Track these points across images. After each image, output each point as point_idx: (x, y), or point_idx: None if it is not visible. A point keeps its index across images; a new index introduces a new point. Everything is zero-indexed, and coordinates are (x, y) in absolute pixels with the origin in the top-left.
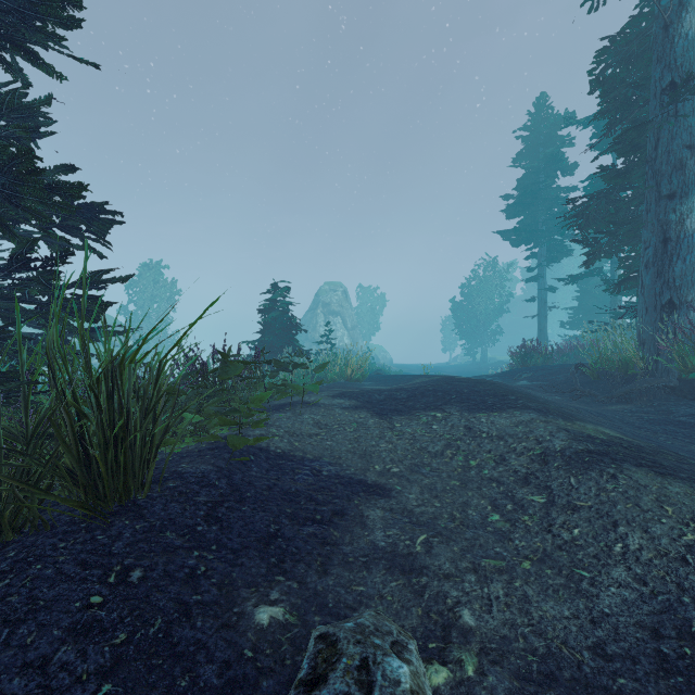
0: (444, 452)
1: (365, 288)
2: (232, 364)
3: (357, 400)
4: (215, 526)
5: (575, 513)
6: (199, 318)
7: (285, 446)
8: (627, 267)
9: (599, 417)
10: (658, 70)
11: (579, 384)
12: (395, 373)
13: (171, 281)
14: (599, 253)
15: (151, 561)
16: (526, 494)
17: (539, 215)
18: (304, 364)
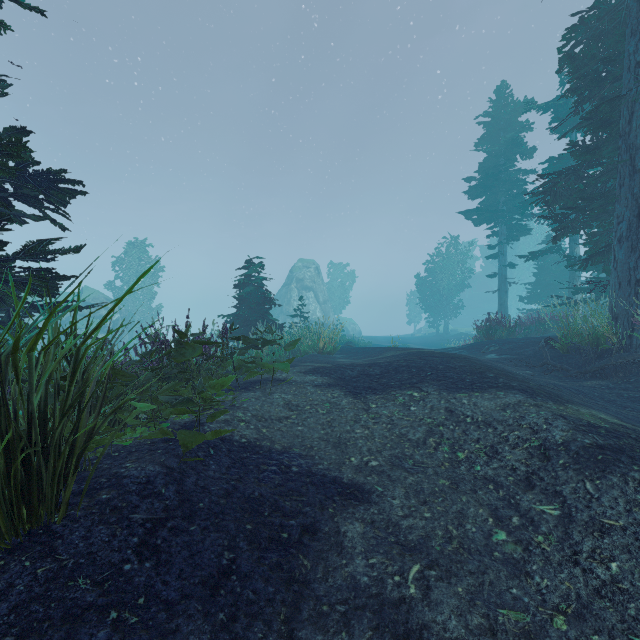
0: (427, 440)
1: (336, 265)
2: (189, 345)
3: (330, 376)
4: (149, 560)
5: (604, 535)
6: (128, 292)
7: (251, 434)
8: (593, 243)
9: (580, 395)
10: (632, 43)
11: (549, 359)
12: (364, 344)
13: (154, 259)
14: (568, 229)
15: (41, 639)
16: (532, 502)
17: (499, 196)
18: (274, 341)
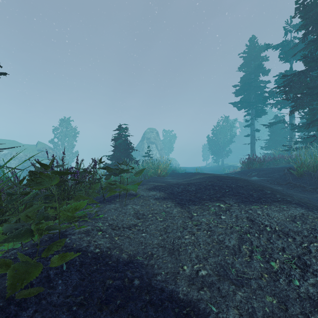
0: (241, 247)
1: (166, 131)
2: (44, 174)
3: (164, 192)
4: None
5: None
6: None
7: (104, 243)
8: (312, 114)
9: None
10: None
11: (291, 180)
12: (181, 171)
13: (74, 127)
14: (299, 106)
15: None
16: None
17: (251, 94)
18: (127, 170)
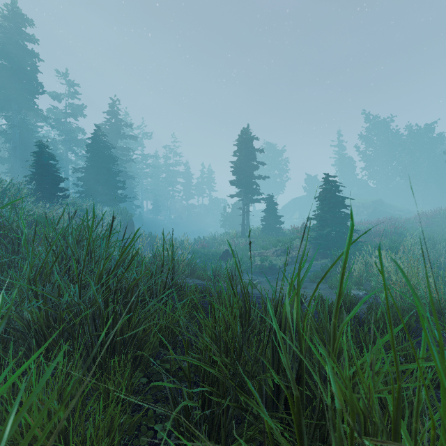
0: None
1: None
2: None
3: None
4: None
5: None
6: None
7: None
8: None
9: None
10: None
11: None
12: None
13: None
14: None
15: None
16: None
17: None
18: None
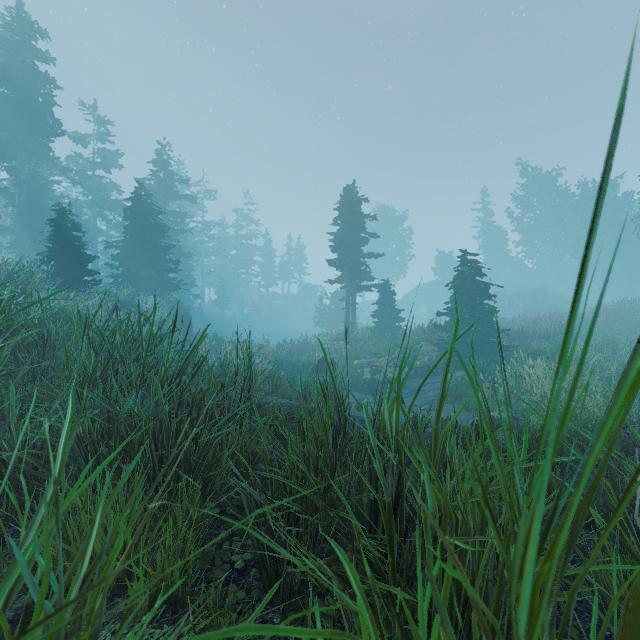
0: None
1: None
2: None
3: None
4: None
5: None
6: None
7: None
8: None
9: None
10: None
11: None
12: None
13: None
14: None
15: None
16: None
17: None
18: None
